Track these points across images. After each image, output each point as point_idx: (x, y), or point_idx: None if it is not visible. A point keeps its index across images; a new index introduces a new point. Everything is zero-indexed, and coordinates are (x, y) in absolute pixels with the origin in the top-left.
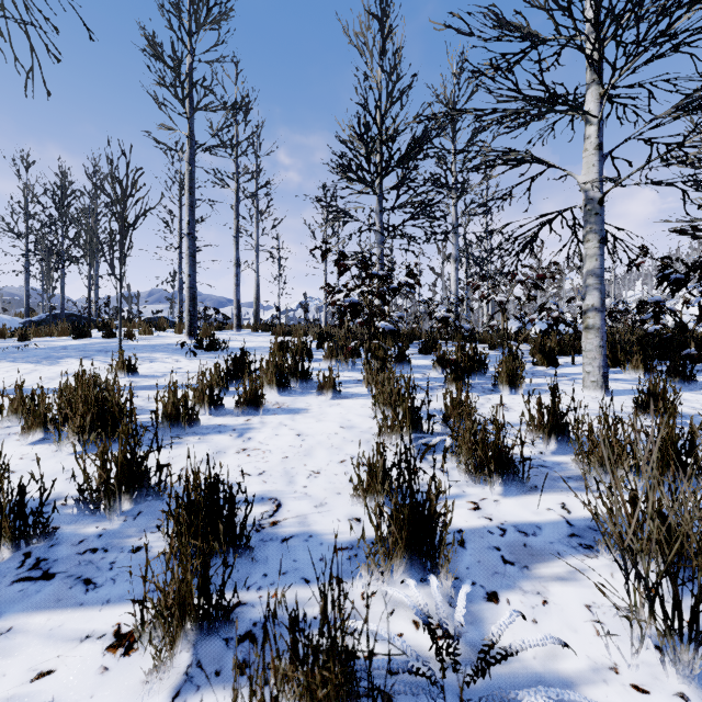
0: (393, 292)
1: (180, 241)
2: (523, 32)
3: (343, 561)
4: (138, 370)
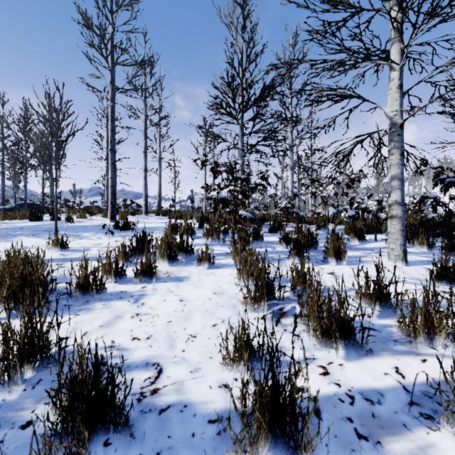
0: (251, 190)
1: (107, 155)
2: (346, 3)
3: (213, 436)
4: (70, 245)
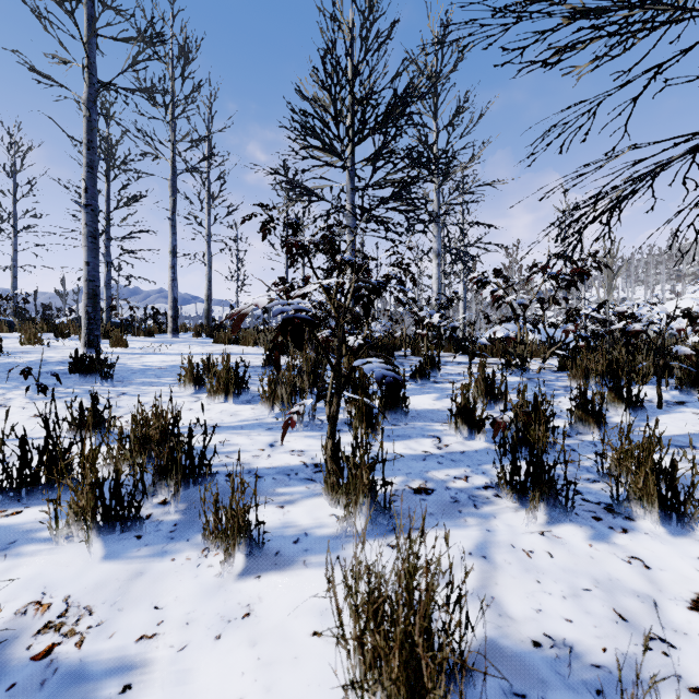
0: (376, 289)
1: (107, 225)
2: None
3: None
4: None
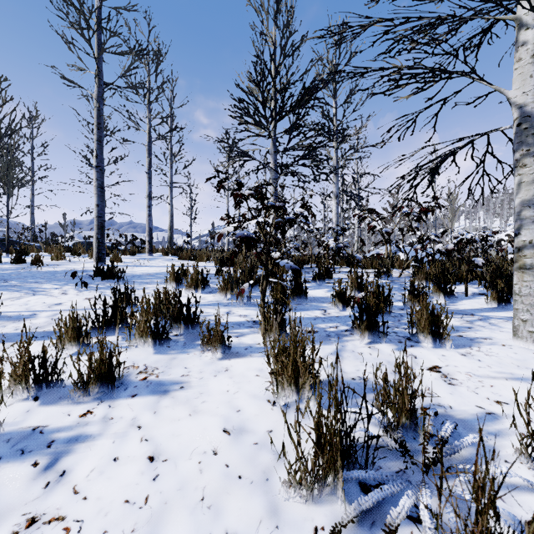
0: (289, 223)
1: None
2: None
3: None
4: (8, 307)
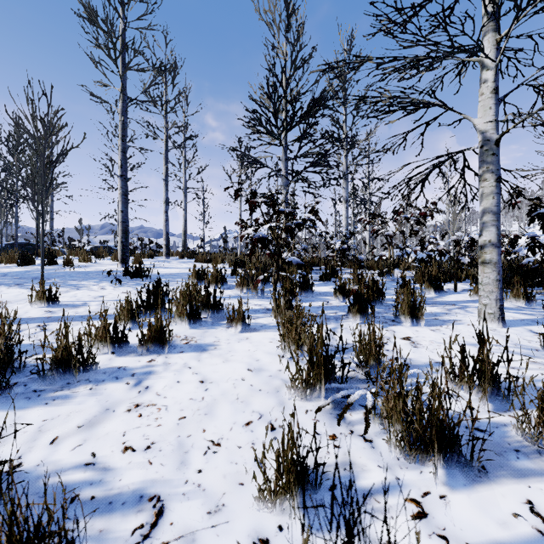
0: (298, 227)
1: None
2: None
3: None
4: (61, 298)
